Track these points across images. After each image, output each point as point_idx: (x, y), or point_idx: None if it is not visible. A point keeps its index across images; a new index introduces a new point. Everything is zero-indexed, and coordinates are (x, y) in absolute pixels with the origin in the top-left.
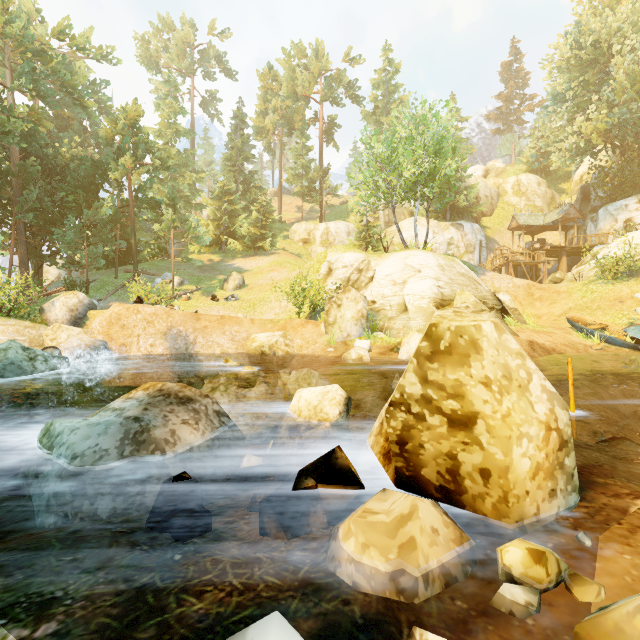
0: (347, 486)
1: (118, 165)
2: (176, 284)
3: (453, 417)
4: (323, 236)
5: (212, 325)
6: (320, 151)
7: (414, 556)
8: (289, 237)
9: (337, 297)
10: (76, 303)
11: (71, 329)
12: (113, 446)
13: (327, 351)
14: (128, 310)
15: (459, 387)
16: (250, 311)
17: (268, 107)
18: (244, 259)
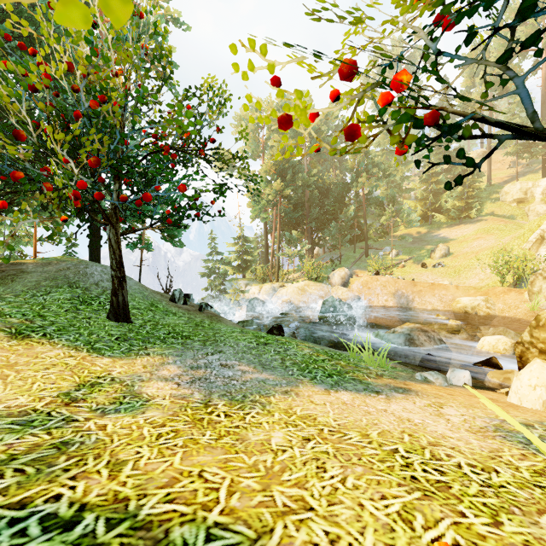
0: (495, 368)
1: (357, 183)
2: (393, 255)
3: (540, 350)
4: (545, 192)
5: (425, 289)
6: (542, 100)
7: (508, 381)
8: (499, 199)
9: (543, 270)
10: (344, 274)
11: (342, 289)
12: (402, 342)
13: (529, 316)
14: (371, 279)
15: (544, 339)
16: (455, 276)
17: (474, 79)
18: (449, 229)
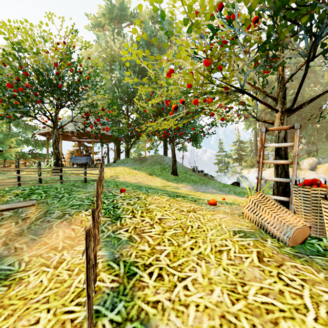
0: None
1: None
2: None
3: None
4: None
5: None
6: None
7: None
8: None
9: None
10: (312, 162)
11: (310, 172)
12: None
13: None
14: None
15: None
16: None
17: None
18: None
